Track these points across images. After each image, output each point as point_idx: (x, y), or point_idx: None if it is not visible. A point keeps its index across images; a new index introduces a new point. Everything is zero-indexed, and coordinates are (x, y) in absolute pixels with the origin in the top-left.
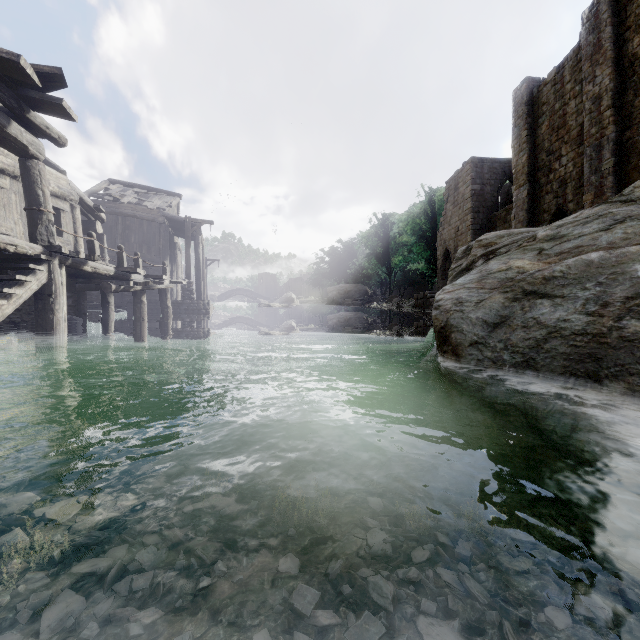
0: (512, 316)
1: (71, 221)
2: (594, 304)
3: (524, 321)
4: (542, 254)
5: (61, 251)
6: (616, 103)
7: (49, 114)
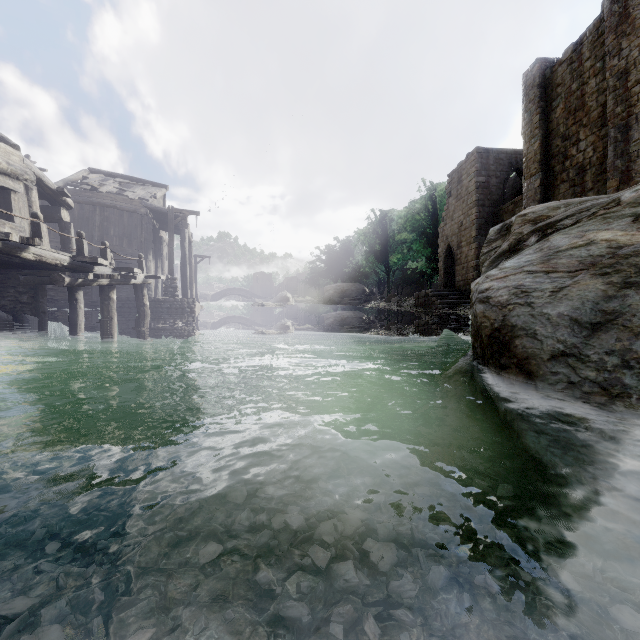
0: (627, 311)
1: (26, 204)
2: None
3: None
4: None
5: None
6: None
7: None
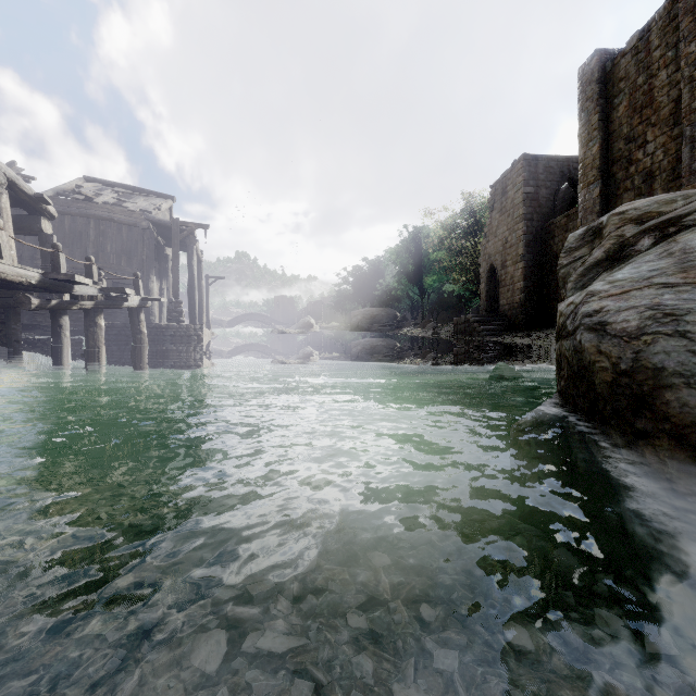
0: None
1: None
2: None
3: None
4: None
5: None
6: None
7: None
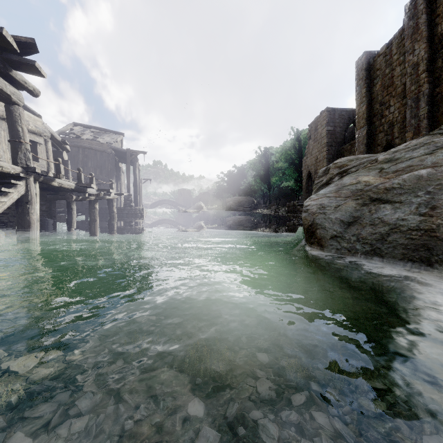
0: (362, 217)
1: (45, 151)
2: (425, 207)
3: (371, 220)
4: (382, 172)
5: (35, 171)
6: (429, 68)
7: (26, 72)
